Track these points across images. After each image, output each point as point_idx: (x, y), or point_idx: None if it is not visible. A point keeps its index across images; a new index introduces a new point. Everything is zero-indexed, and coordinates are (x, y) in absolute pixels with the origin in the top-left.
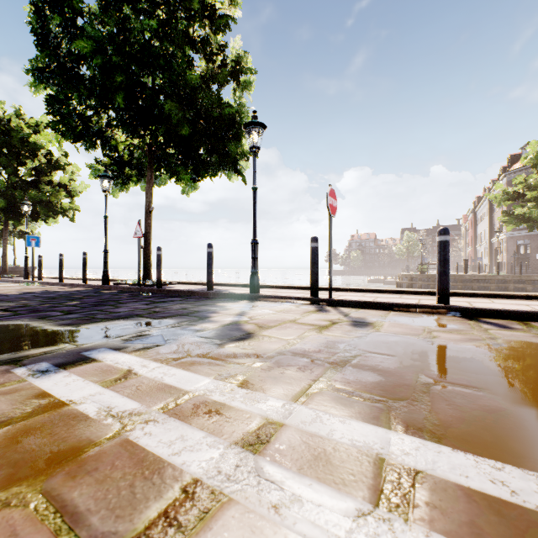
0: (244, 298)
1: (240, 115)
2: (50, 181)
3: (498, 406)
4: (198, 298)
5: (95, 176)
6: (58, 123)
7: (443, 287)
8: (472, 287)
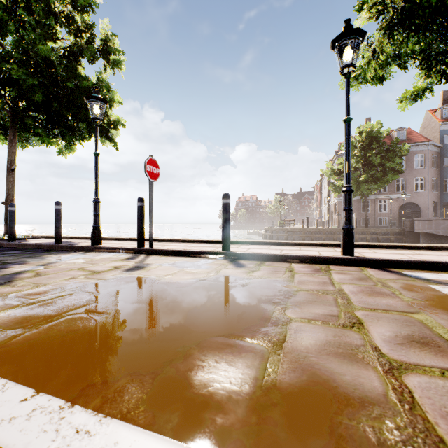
0: (83, 250)
1: (100, 89)
2: None
3: (88, 326)
4: (38, 251)
5: None
6: None
7: (225, 237)
8: (312, 237)
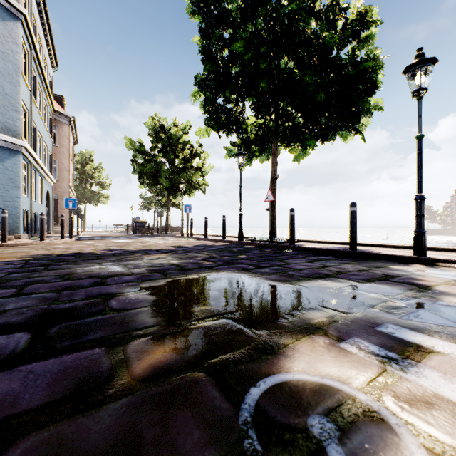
0: (409, 261)
1: (374, 68)
2: (191, 166)
3: None
4: (350, 258)
5: (229, 155)
6: (210, 118)
7: None
8: None
